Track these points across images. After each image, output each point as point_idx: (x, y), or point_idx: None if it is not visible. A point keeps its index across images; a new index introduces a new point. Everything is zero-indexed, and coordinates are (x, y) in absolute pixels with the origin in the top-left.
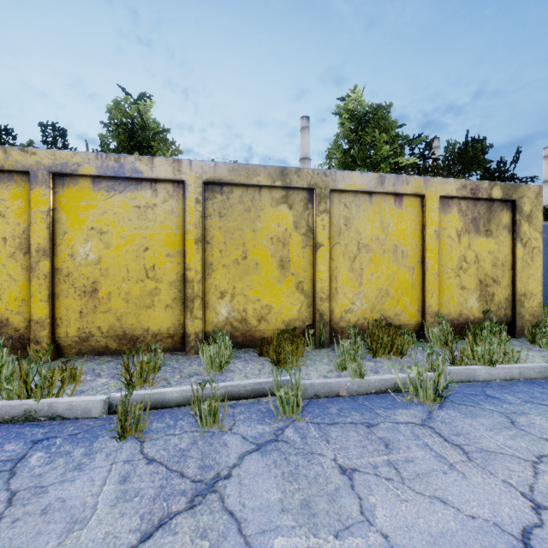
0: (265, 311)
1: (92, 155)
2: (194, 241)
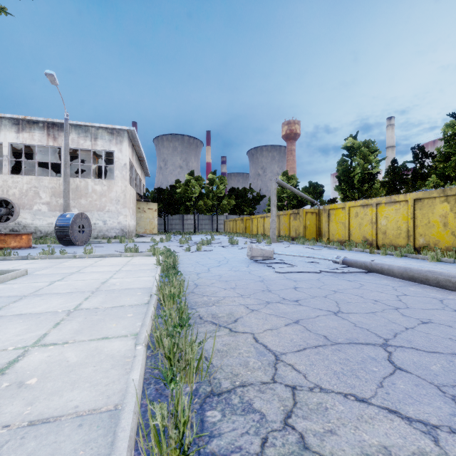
0: (437, 242)
1: (384, 197)
2: (410, 218)
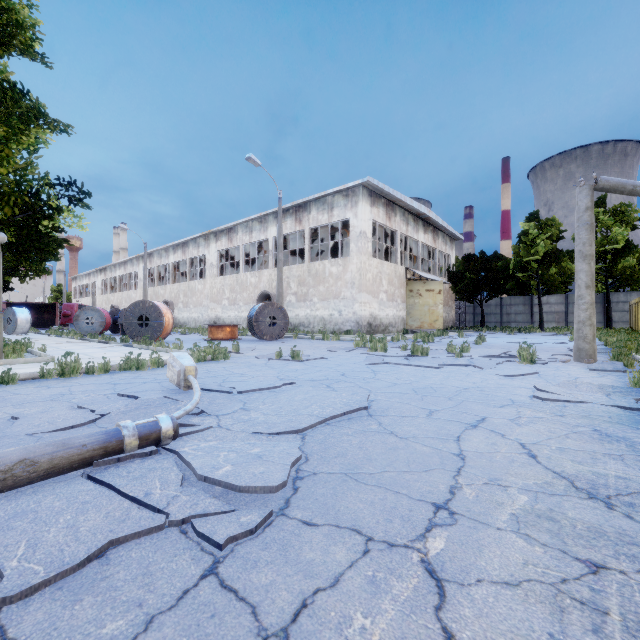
0: None
1: None
2: None
